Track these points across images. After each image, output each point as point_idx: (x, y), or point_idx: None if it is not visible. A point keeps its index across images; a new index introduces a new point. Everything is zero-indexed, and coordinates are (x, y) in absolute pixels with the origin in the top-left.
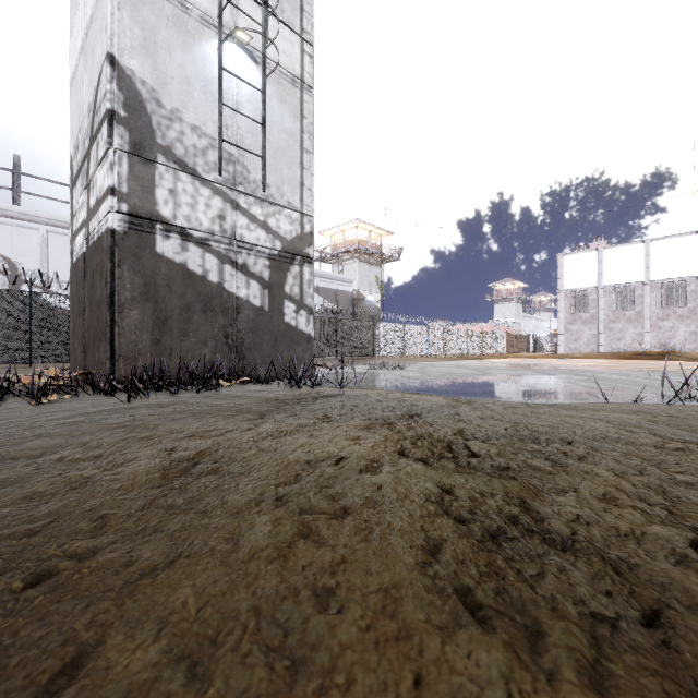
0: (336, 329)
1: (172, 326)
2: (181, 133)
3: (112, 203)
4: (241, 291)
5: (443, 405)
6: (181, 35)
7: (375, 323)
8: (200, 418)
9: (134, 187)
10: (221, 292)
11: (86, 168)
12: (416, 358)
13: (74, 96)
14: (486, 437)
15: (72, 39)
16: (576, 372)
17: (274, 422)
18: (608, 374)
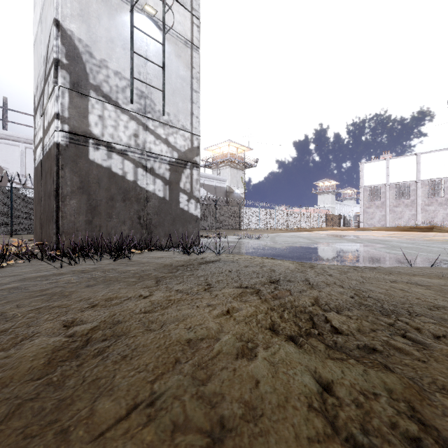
0: (215, 212)
1: (101, 211)
2: (107, 76)
3: (57, 124)
4: (149, 186)
5: (293, 270)
6: (107, 8)
7: (241, 207)
8: (108, 285)
9: (73, 113)
10: (136, 187)
11: (42, 101)
12: (267, 230)
13: (36, 53)
14: (339, 307)
15: (34, 14)
16: (376, 241)
17: (165, 290)
18: (398, 243)
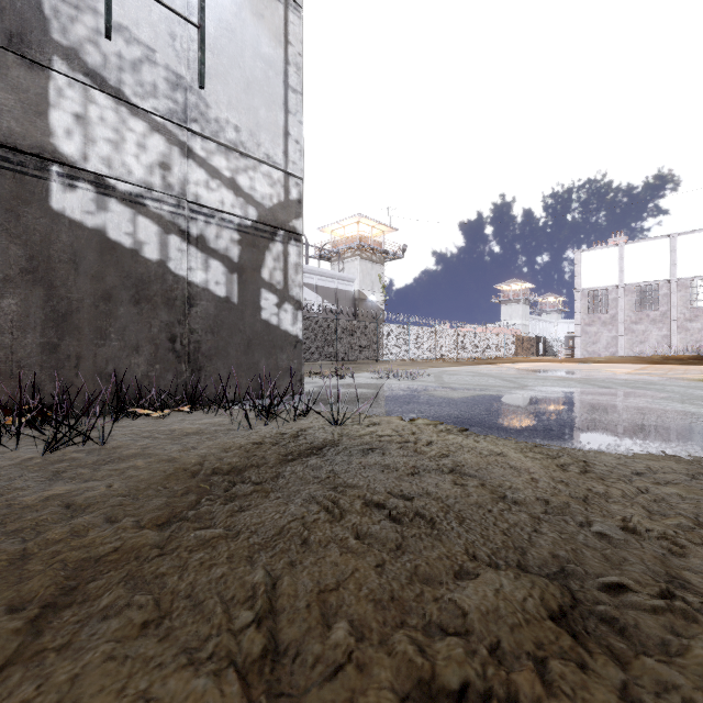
0: (336, 331)
1: (80, 323)
2: (96, 32)
3: None
4: (196, 275)
5: (555, 489)
6: None
7: (379, 324)
8: None
9: (9, 101)
10: (164, 275)
11: None
12: (423, 362)
13: None
14: None
15: None
16: (634, 384)
17: None
18: (681, 387)
